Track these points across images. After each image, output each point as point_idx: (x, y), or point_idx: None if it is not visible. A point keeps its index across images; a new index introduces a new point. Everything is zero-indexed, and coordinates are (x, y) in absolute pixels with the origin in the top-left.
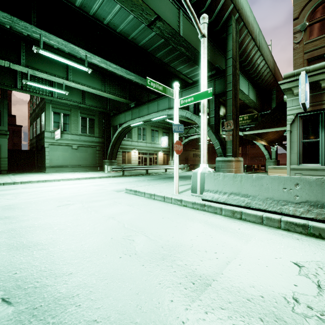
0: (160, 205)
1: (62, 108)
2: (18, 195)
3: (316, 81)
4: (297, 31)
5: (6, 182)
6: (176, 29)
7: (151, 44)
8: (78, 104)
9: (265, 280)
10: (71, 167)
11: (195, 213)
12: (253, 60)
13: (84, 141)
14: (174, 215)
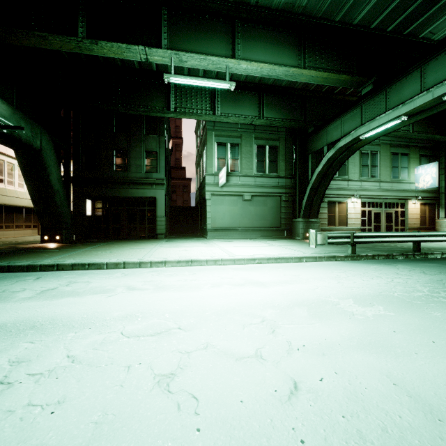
0: None
1: (229, 136)
2: (46, 349)
3: None
4: None
5: (130, 259)
6: None
7: None
8: (252, 121)
9: None
10: (241, 230)
11: None
12: None
13: (260, 187)
14: None
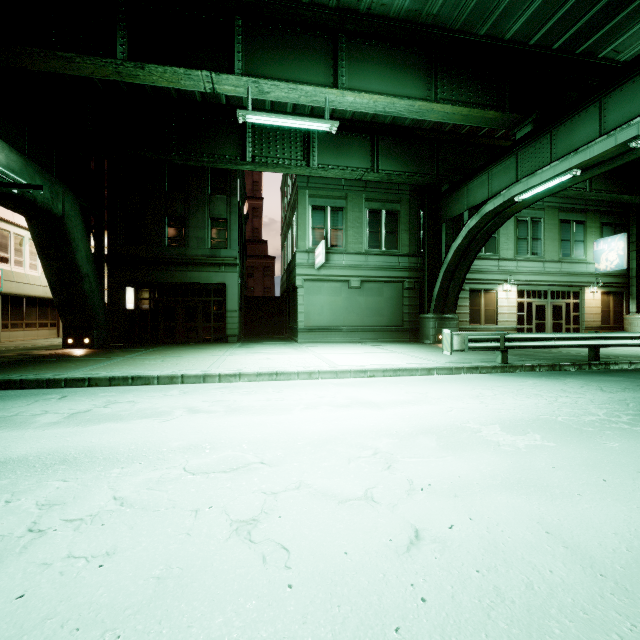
0: None
1: (329, 196)
2: (85, 488)
3: None
4: None
5: (191, 371)
6: None
7: None
8: (362, 176)
9: None
10: (347, 331)
11: None
12: None
13: (374, 269)
14: None
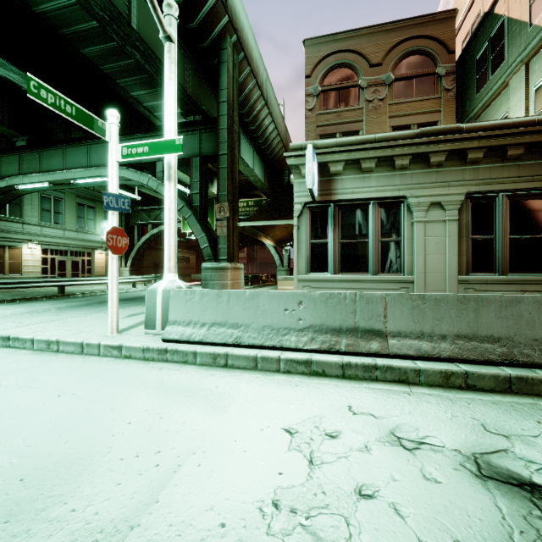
0: (66, 364)
1: None
2: None
3: (325, 162)
4: (309, 94)
5: None
6: (122, 9)
7: (66, 20)
8: None
9: (236, 483)
10: None
11: (142, 370)
12: (259, 118)
13: None
14: (94, 382)
